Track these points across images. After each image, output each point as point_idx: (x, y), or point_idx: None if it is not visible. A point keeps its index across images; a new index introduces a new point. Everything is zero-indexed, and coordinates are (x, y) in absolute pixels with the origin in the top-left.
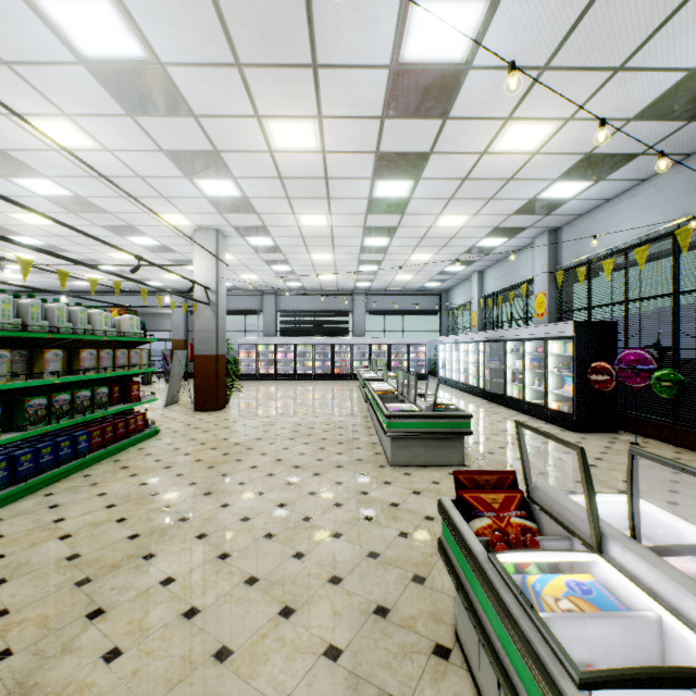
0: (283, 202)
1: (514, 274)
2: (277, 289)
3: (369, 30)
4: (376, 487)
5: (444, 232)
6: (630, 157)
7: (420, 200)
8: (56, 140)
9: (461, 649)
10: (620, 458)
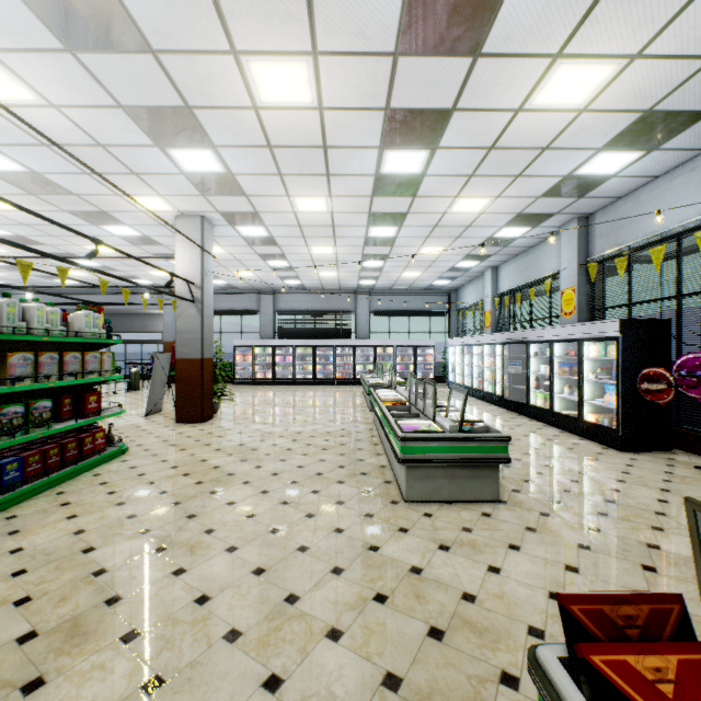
0: (275, 181)
1: (535, 269)
2: (275, 288)
3: None
4: (389, 538)
5: (459, 219)
6: (698, 116)
7: (435, 178)
8: None
9: None
10: (692, 489)
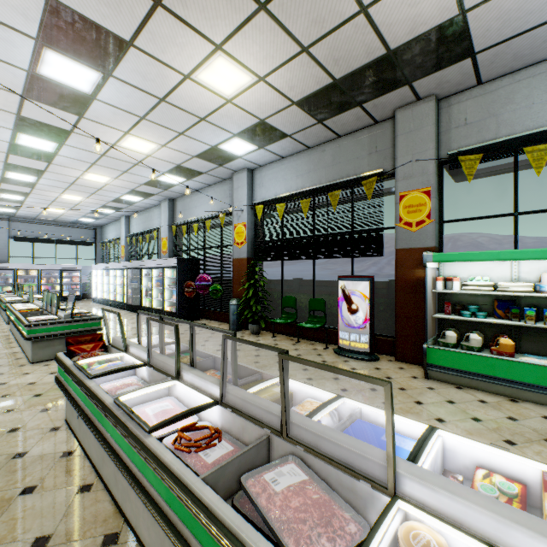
0: None
1: (151, 223)
2: None
3: (7, 45)
4: (16, 378)
5: (92, 184)
6: (200, 173)
7: (66, 158)
8: None
9: (68, 424)
10: None
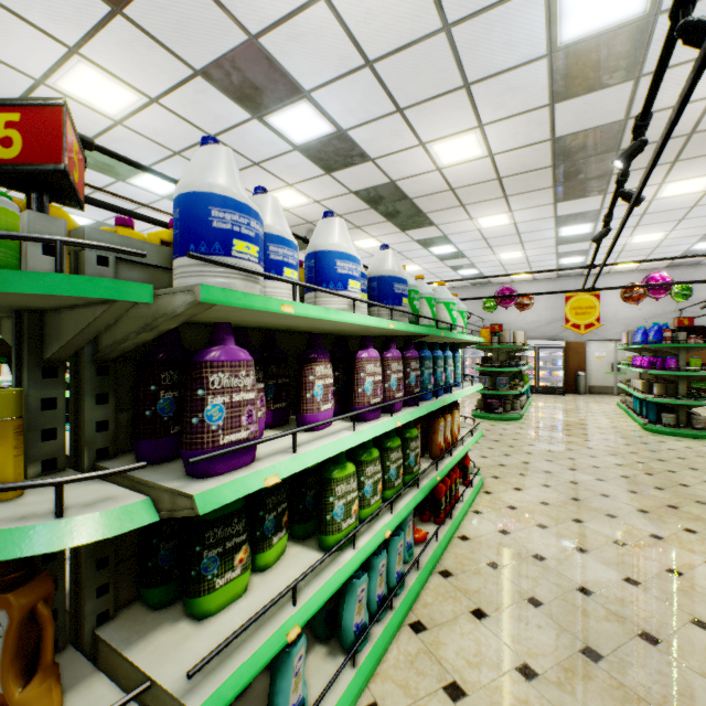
0: None
1: None
2: None
3: (88, 213)
4: None
5: None
6: None
7: None
8: (155, 208)
9: None
10: None
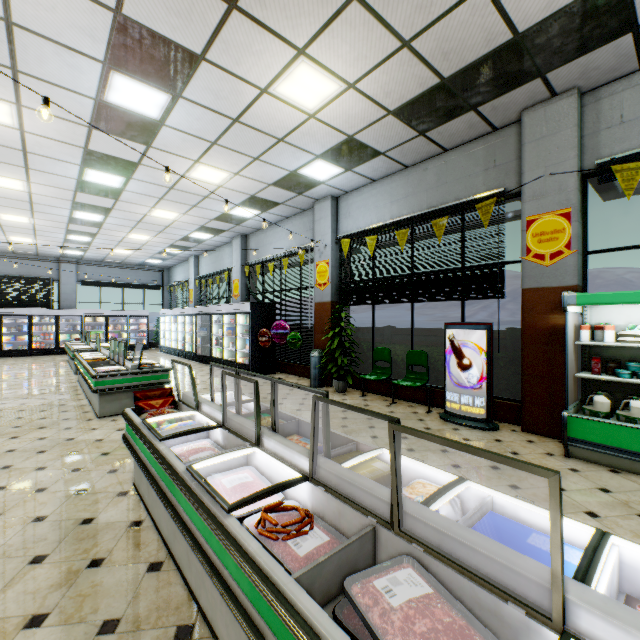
0: None
1: (221, 263)
2: None
3: (74, 72)
4: (83, 434)
5: (159, 221)
6: (277, 203)
7: (133, 193)
8: None
9: (136, 488)
10: (269, 387)
